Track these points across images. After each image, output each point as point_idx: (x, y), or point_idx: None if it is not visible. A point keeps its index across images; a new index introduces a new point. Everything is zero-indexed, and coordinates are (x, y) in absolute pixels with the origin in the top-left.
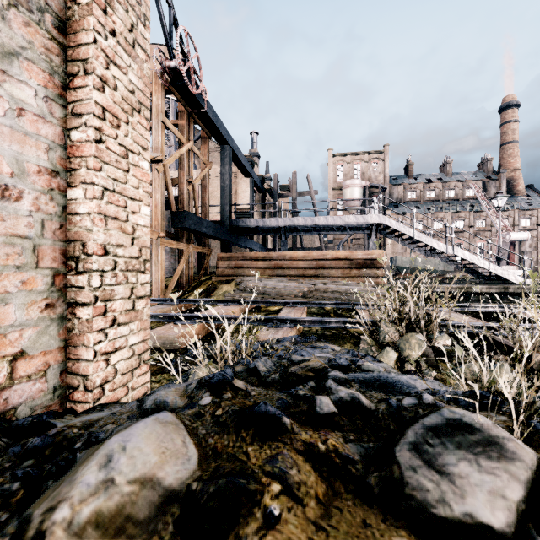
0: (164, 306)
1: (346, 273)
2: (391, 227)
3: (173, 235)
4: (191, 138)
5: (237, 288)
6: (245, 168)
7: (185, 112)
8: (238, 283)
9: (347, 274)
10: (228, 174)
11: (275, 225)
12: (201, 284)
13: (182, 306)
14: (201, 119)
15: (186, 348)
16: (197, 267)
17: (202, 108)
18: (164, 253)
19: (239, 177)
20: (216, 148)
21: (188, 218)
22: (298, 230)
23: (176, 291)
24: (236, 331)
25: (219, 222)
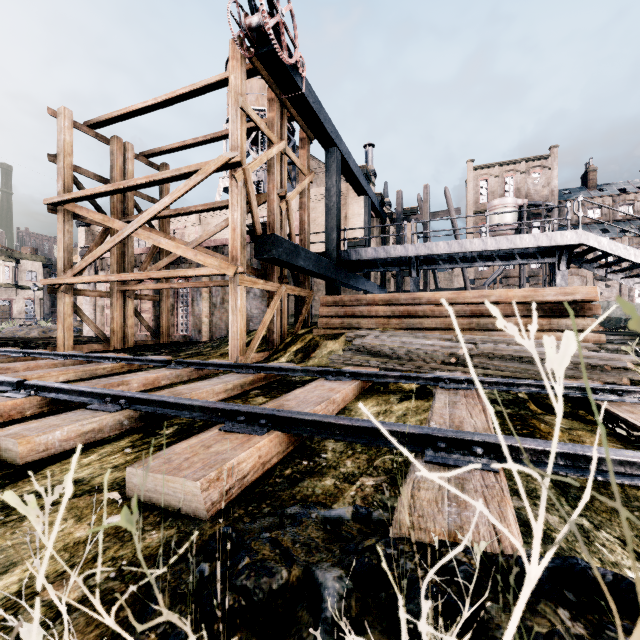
0: (230, 378)
1: (524, 325)
2: (600, 249)
3: (260, 272)
4: (285, 138)
5: (348, 348)
6: (358, 181)
7: (275, 100)
8: (349, 338)
9: (526, 327)
10: (335, 187)
11: (402, 255)
12: (297, 340)
13: (262, 377)
14: (297, 109)
15: (226, 510)
16: (295, 315)
17: (299, 89)
18: (254, 298)
19: (350, 196)
20: (321, 169)
21: (277, 244)
22: (434, 263)
23: (264, 349)
24: (348, 447)
25: (324, 254)
